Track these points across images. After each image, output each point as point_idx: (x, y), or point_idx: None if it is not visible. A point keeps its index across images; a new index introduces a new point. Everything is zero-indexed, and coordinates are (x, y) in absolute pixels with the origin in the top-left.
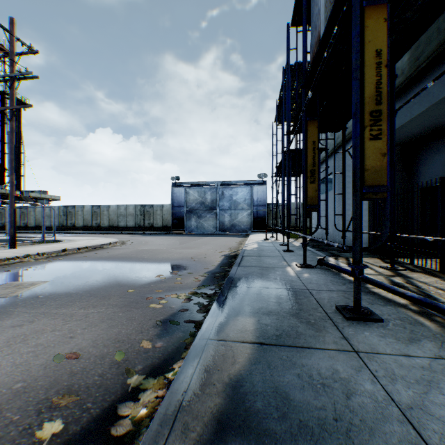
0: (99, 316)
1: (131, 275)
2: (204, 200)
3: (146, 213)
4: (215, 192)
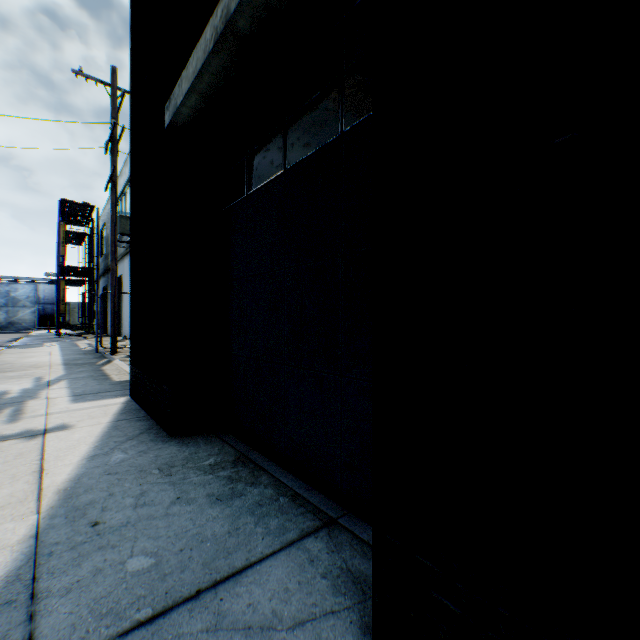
0: None
1: None
2: None
3: None
4: None
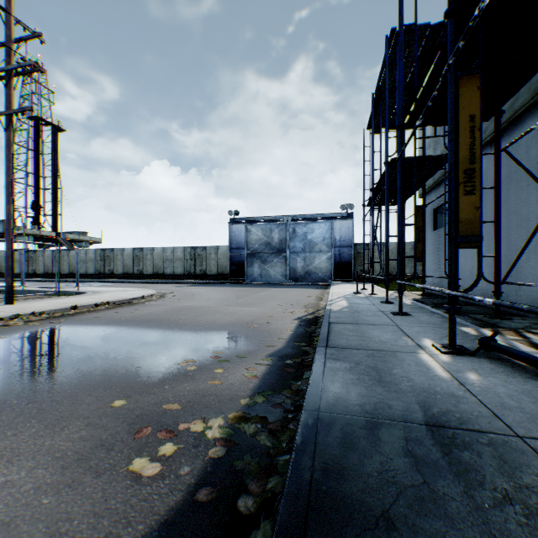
0: None
1: (142, 359)
2: (270, 240)
3: (197, 258)
4: (285, 230)
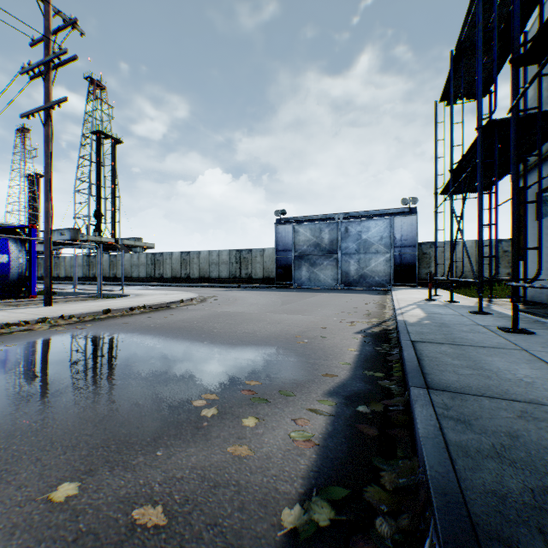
0: None
1: (147, 387)
2: (320, 241)
3: (243, 261)
4: (336, 229)
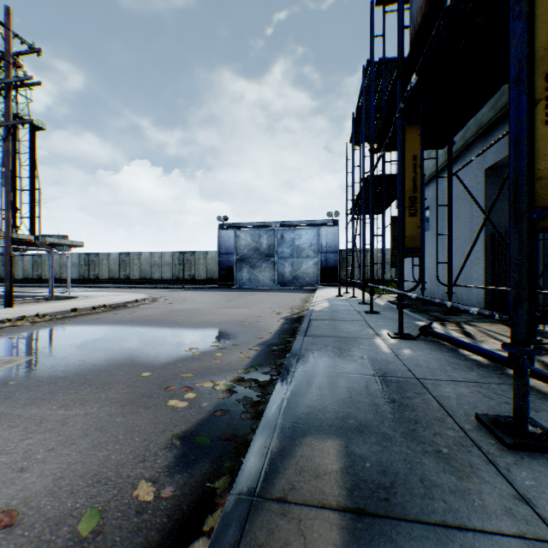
0: (84, 423)
1: (153, 348)
2: (259, 246)
3: (186, 262)
4: (273, 236)
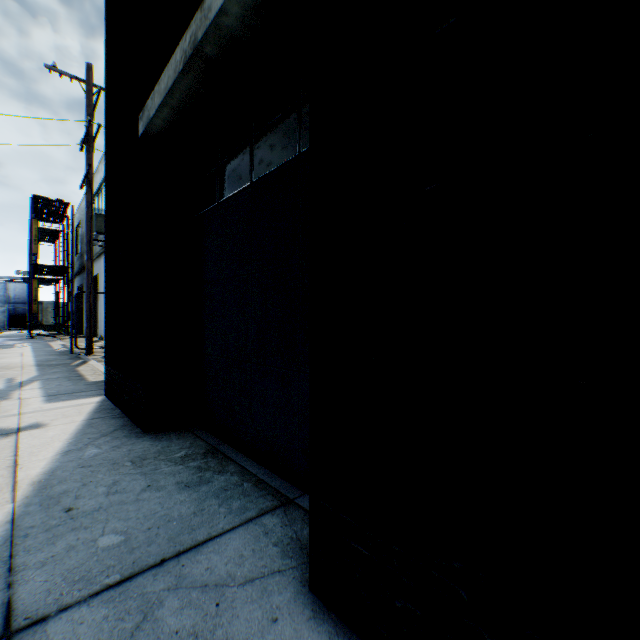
0: None
1: None
2: None
3: None
4: None
